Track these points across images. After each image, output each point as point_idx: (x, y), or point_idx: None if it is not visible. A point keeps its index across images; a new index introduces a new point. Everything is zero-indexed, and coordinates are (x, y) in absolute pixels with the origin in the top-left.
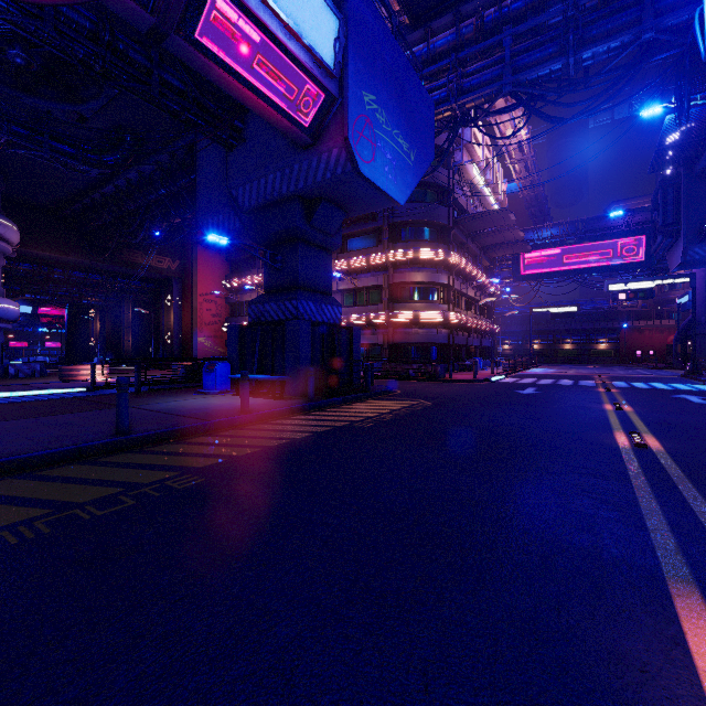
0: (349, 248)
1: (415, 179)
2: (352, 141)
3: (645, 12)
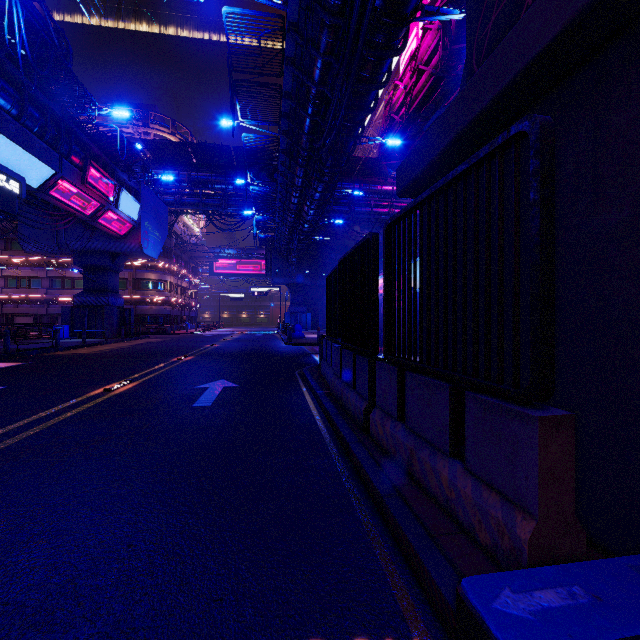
0: None
1: (161, 246)
2: (142, 243)
3: (246, 206)
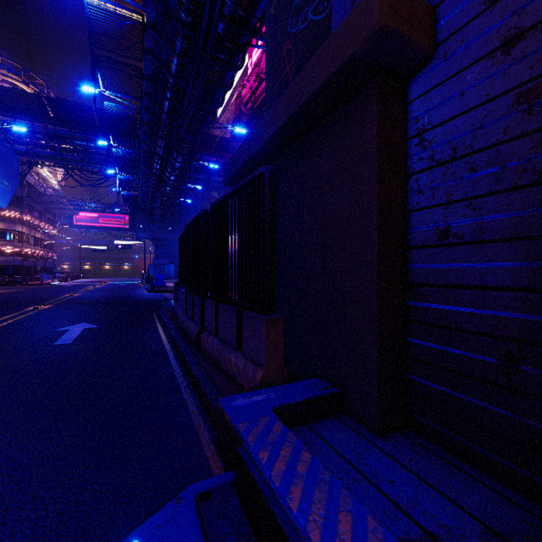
0: None
1: (11, 196)
2: None
3: (109, 165)
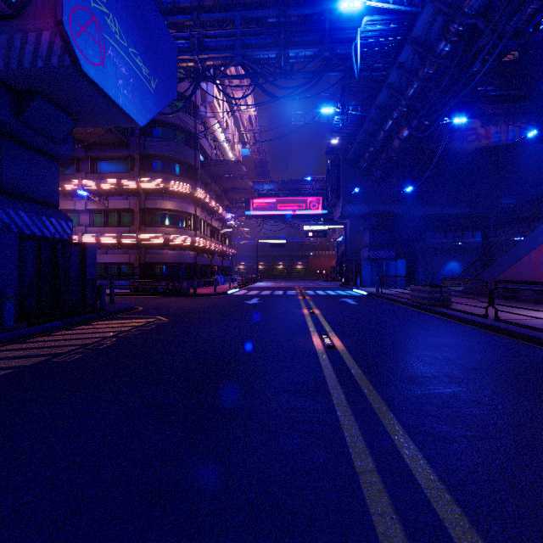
0: (99, 170)
1: (156, 107)
2: (69, 29)
3: (326, 37)
